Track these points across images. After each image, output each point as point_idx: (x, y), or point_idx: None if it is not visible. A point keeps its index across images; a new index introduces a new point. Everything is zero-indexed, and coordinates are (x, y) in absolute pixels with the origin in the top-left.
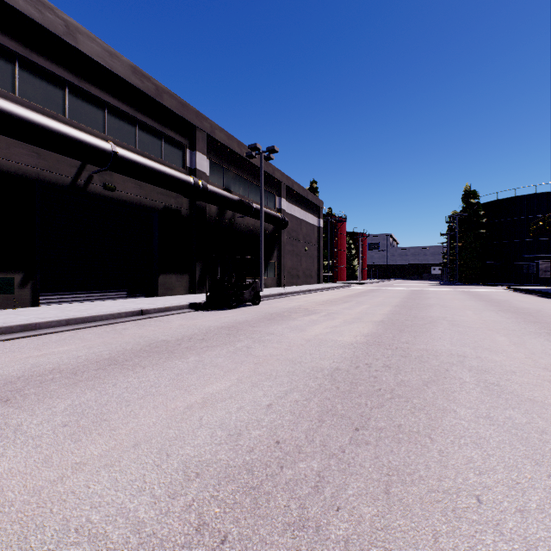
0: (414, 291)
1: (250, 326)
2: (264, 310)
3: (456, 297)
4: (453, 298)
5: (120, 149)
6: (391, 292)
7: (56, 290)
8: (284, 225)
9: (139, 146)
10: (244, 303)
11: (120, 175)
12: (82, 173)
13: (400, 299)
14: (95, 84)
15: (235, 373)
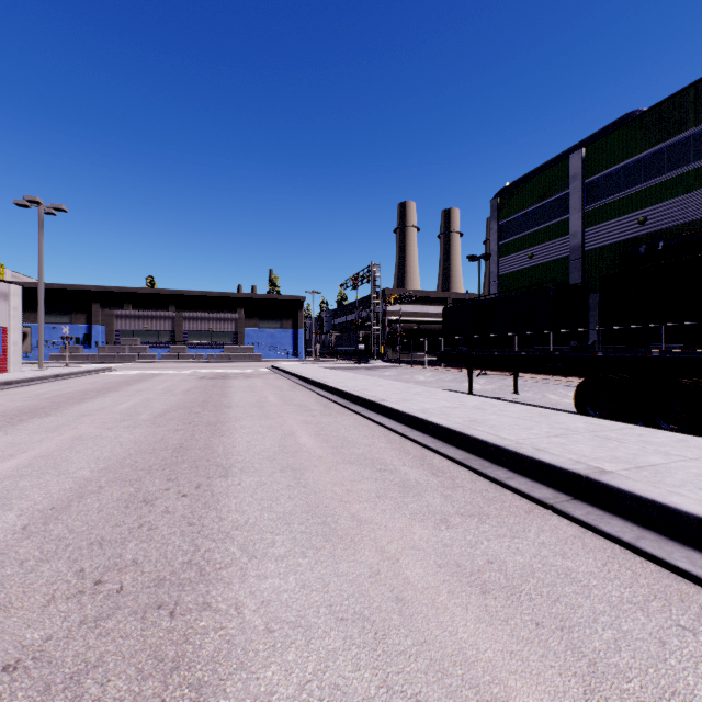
0: None
1: None
2: None
3: None
4: None
5: None
6: None
7: None
8: None
9: None
10: None
11: None
12: None
13: None
14: None
15: None
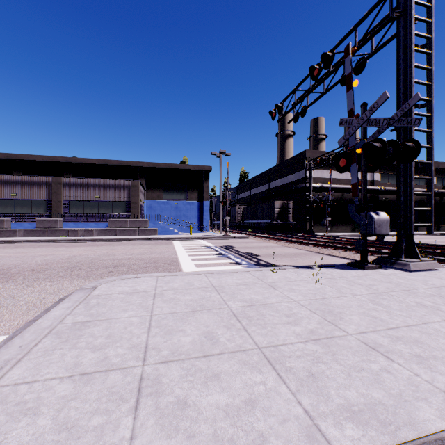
0: None
1: None
2: None
3: None
4: None
5: None
6: None
7: (393, 228)
8: None
9: None
10: None
11: None
12: None
13: None
14: None
15: None
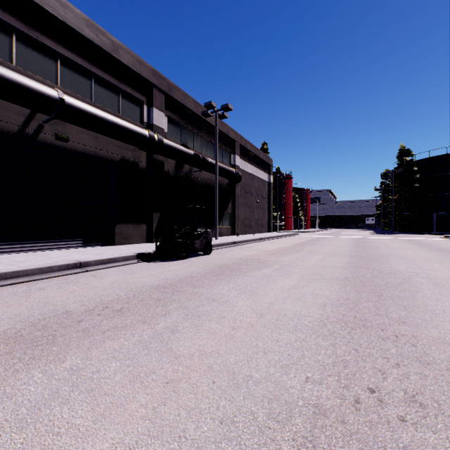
0: (358, 239)
1: (190, 286)
2: (214, 261)
3: (404, 246)
4: (402, 247)
5: (68, 97)
6: (337, 240)
7: (2, 240)
8: (238, 180)
9: (94, 100)
10: (197, 252)
11: (74, 126)
12: (31, 122)
13: (350, 248)
14: (46, 34)
15: (112, 424)
